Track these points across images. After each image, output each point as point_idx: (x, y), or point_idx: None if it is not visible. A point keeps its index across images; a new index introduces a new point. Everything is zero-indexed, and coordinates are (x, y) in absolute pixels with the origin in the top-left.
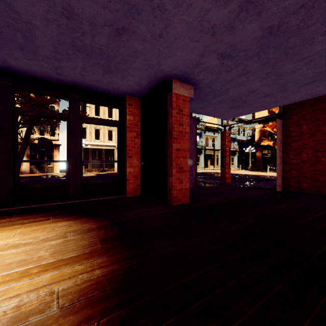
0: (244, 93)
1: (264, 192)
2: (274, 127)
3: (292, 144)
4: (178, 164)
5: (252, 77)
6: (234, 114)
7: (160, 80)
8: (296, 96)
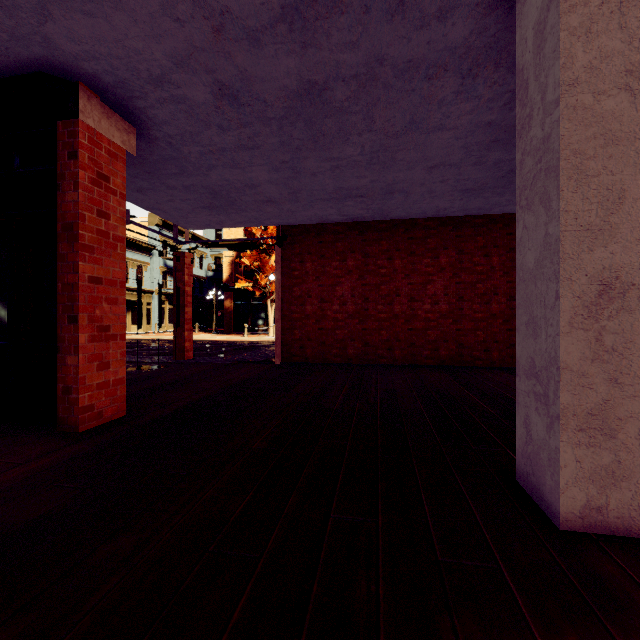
0: (237, 186)
1: (262, 369)
2: (255, 260)
3: (294, 289)
4: (96, 319)
5: (260, 159)
6: (206, 222)
7: (32, 67)
8: (306, 215)
